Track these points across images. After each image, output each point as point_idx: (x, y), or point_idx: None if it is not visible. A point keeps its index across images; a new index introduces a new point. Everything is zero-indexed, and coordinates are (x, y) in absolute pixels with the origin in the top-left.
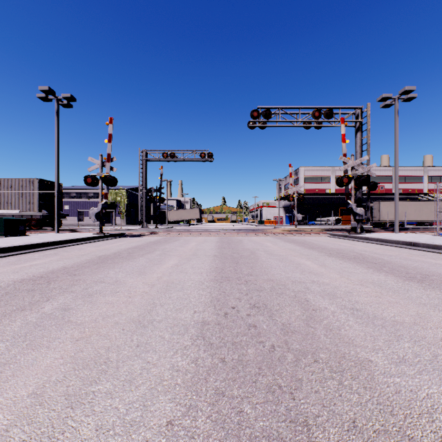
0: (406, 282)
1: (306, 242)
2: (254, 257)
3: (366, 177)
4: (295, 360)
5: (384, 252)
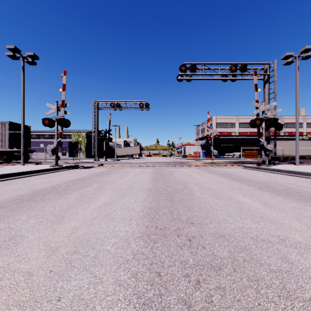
0: None
1: (227, 173)
2: (188, 191)
3: (275, 119)
4: None
5: (309, 185)
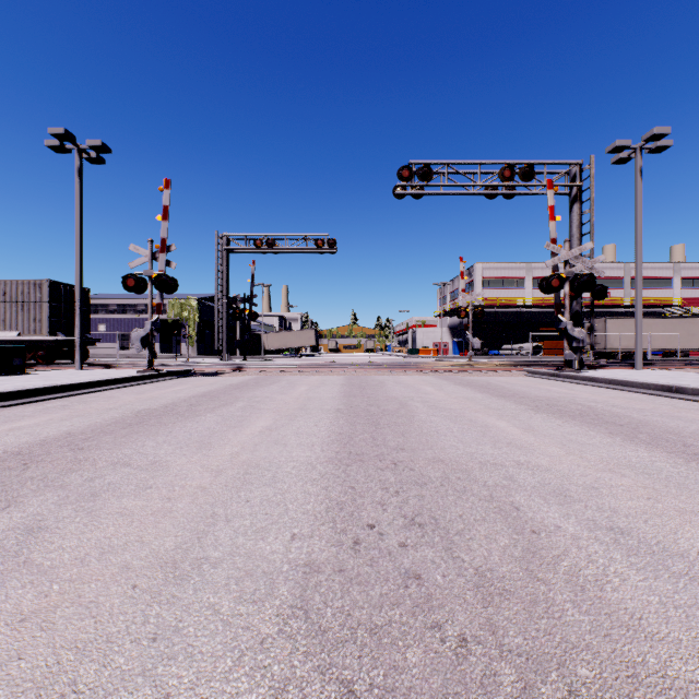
0: (693, 466)
1: (491, 385)
2: (406, 413)
3: (589, 277)
4: (521, 687)
5: (628, 403)
